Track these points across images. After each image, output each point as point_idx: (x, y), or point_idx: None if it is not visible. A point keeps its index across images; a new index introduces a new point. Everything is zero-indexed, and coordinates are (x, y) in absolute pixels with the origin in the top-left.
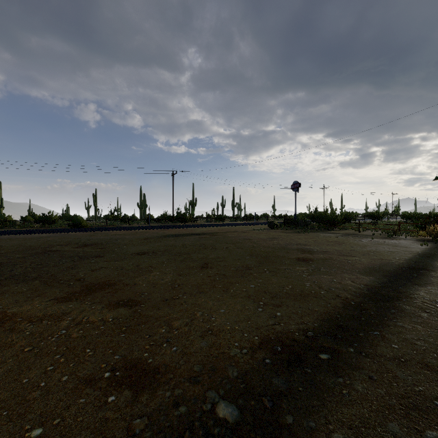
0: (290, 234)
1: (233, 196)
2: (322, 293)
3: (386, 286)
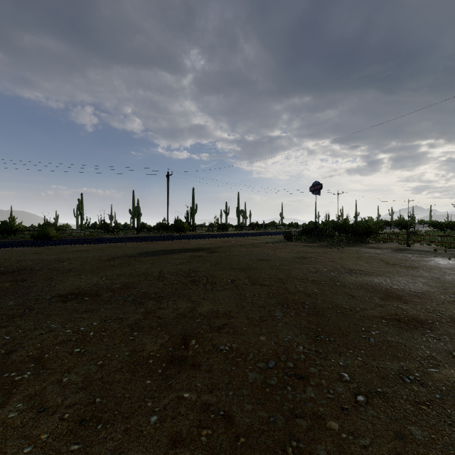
0: (319, 250)
1: (238, 202)
2: None
3: None
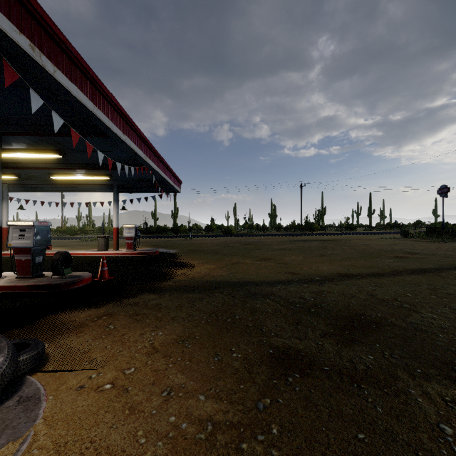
0: (419, 242)
1: (370, 203)
2: (386, 267)
3: (437, 268)
